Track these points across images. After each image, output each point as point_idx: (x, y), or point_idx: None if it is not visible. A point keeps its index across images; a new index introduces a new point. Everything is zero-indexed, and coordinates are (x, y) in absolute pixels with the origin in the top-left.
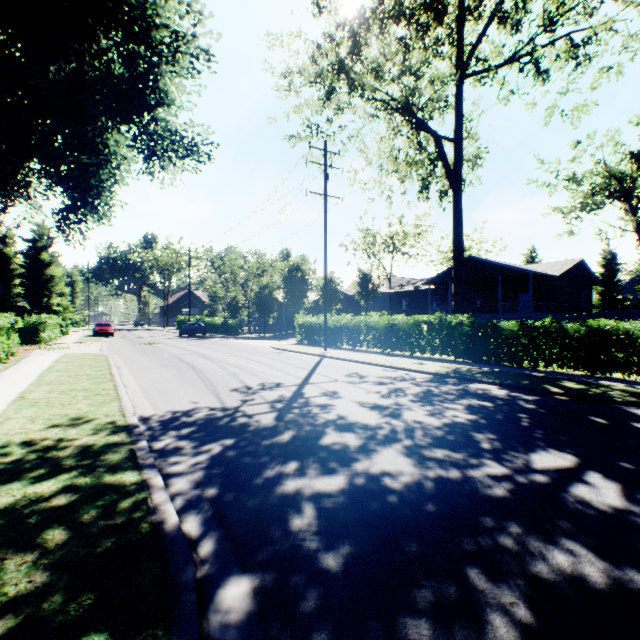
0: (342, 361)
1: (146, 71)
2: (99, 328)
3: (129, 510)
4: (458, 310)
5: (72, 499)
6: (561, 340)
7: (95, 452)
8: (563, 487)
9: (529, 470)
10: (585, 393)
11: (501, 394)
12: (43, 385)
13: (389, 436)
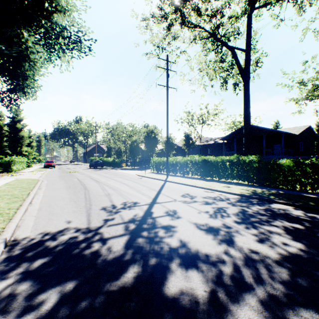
0: (177, 184)
1: None
2: (47, 163)
3: None
4: (247, 153)
5: None
6: None
7: None
8: None
9: None
10: None
11: (301, 215)
12: None
13: (236, 278)
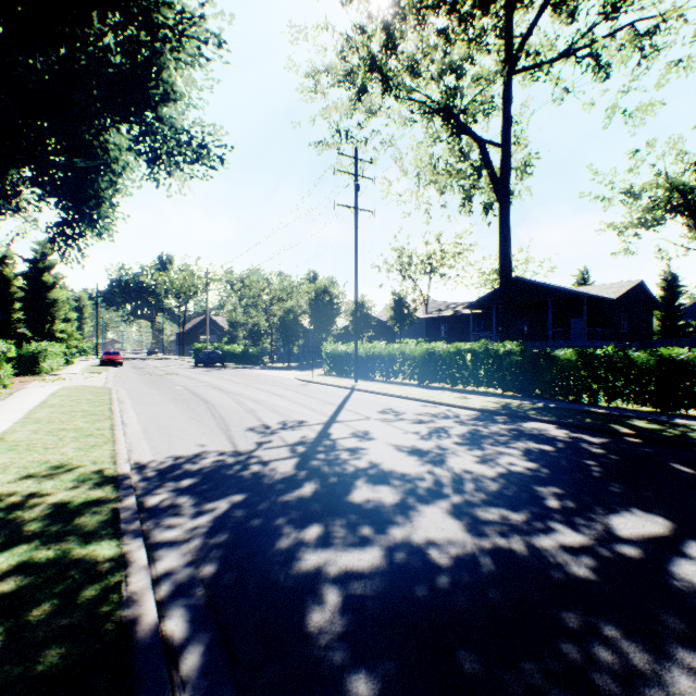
0: (375, 395)
1: (148, 60)
2: (107, 357)
3: (94, 602)
4: (505, 337)
5: (23, 583)
6: (627, 371)
7: (69, 513)
8: (662, 565)
9: (613, 539)
10: (661, 434)
11: (561, 435)
12: (30, 423)
13: (433, 490)
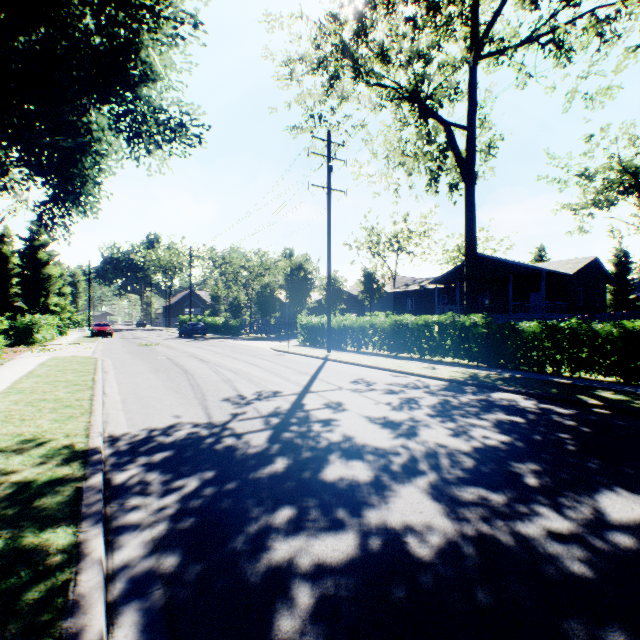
0: (347, 365)
1: (127, 41)
2: (97, 328)
3: (34, 608)
4: (471, 310)
5: None
6: (590, 343)
7: (30, 493)
8: None
9: (603, 525)
10: (630, 406)
11: (530, 406)
12: (12, 394)
13: (408, 466)
